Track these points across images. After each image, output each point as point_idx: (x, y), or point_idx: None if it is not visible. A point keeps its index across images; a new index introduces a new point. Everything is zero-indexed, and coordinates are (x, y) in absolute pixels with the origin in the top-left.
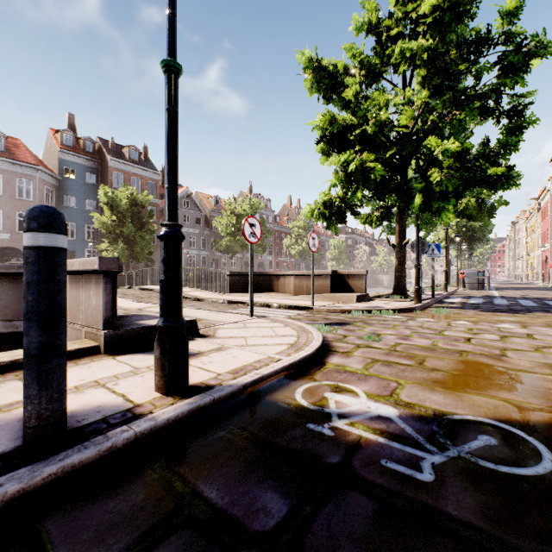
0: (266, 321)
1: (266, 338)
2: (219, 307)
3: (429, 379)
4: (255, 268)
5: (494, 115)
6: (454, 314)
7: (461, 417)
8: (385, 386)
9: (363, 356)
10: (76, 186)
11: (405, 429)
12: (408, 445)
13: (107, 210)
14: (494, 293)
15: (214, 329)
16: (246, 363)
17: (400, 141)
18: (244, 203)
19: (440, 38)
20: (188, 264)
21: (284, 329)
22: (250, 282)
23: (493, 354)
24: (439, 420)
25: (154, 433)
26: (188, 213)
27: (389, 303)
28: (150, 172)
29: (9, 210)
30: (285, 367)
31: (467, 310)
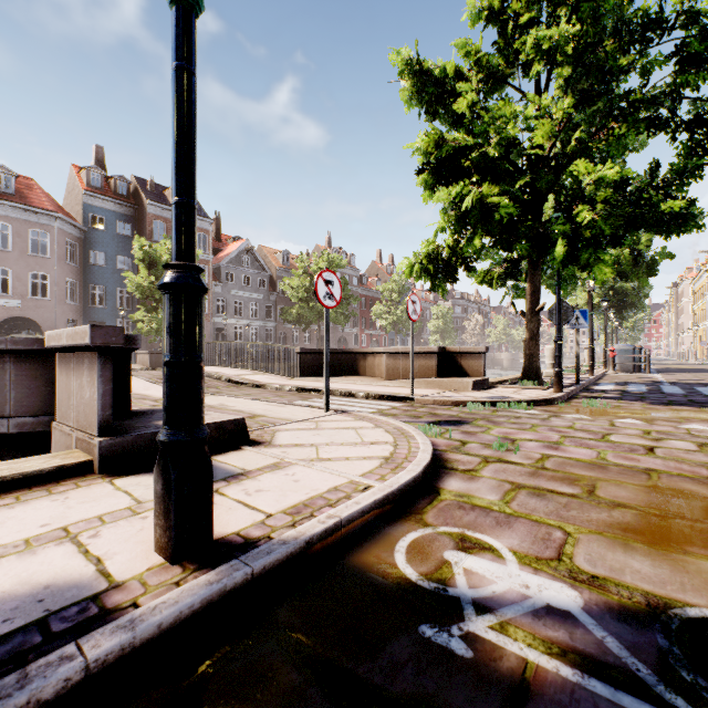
0: (349, 418)
1: (348, 447)
2: (284, 396)
3: (615, 525)
4: (335, 344)
5: (668, 128)
6: (614, 408)
7: (700, 612)
8: (544, 539)
9: (497, 478)
10: (105, 239)
11: (607, 644)
12: (624, 689)
13: (143, 268)
14: (658, 377)
15: (272, 432)
16: (314, 493)
17: (533, 168)
18: (321, 259)
19: (591, 21)
20: (248, 338)
21: (374, 431)
22: (326, 363)
23: (701, 477)
24: (663, 620)
25: (130, 655)
26: (248, 273)
27: (518, 391)
28: (200, 220)
29: (20, 269)
30: (378, 502)
31: (630, 403)
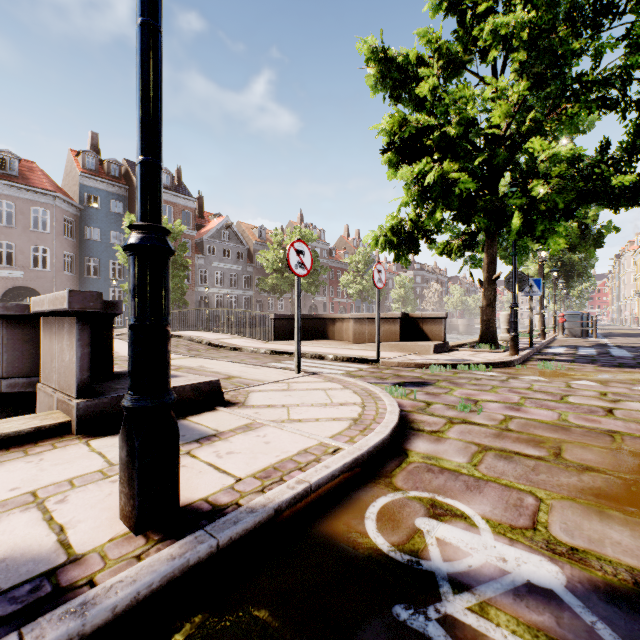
0: (319, 380)
1: (318, 408)
2: (259, 359)
3: (587, 490)
4: (307, 311)
5: (619, 107)
6: (568, 370)
7: None
8: (516, 505)
9: (463, 440)
10: (99, 216)
11: (598, 632)
12: None
13: None
14: (605, 341)
15: (246, 393)
16: (284, 456)
17: (490, 146)
18: (293, 233)
19: (546, 8)
20: (228, 306)
21: (342, 392)
22: (297, 327)
23: None
24: None
25: None
26: (228, 246)
27: (476, 354)
28: (184, 198)
29: (23, 243)
30: (347, 466)
31: (582, 365)
